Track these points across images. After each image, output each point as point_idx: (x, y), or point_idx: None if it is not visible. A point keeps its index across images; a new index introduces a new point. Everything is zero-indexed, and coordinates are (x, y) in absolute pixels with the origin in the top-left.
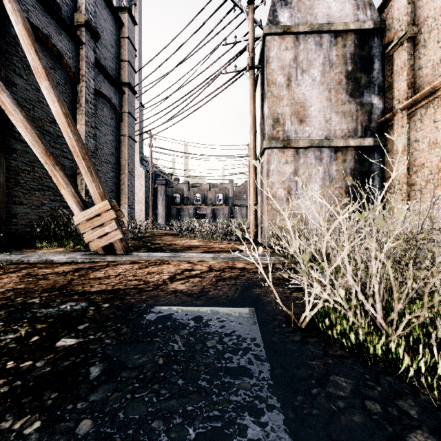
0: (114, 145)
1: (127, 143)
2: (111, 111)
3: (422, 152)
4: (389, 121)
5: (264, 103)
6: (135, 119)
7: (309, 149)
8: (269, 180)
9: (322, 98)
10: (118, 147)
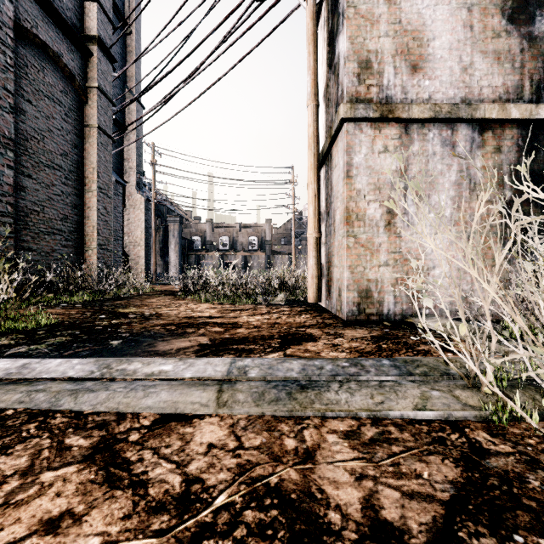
0: (70, 140)
1: (95, 139)
2: (63, 80)
3: None
4: None
5: (340, 35)
6: (112, 103)
7: (431, 125)
8: (350, 186)
9: (456, 24)
10: (78, 145)
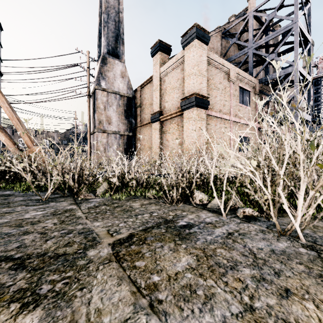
0: None
1: None
2: None
3: (142, 140)
4: (136, 128)
5: (95, 114)
6: None
7: (112, 134)
8: (97, 144)
9: (117, 117)
10: None
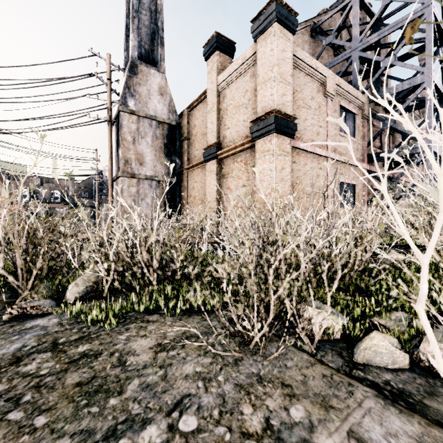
0: None
1: None
2: None
3: (191, 190)
4: (183, 172)
5: (119, 149)
6: None
7: (145, 180)
8: (122, 195)
9: (152, 154)
10: None
